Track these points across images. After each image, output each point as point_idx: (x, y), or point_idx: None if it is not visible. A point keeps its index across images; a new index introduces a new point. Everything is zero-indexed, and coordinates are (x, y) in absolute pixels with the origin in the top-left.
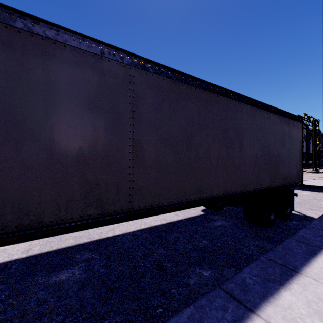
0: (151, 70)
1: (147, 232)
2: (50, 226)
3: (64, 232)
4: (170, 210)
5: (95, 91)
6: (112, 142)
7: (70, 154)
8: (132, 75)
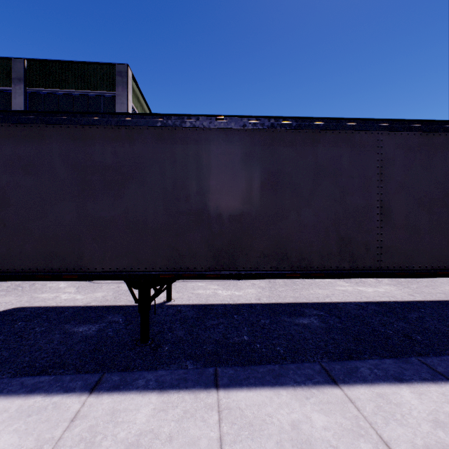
0: (399, 130)
1: (374, 305)
2: (317, 271)
3: (326, 278)
4: (423, 275)
5: (347, 162)
6: (361, 205)
7: (330, 216)
8: (380, 140)
